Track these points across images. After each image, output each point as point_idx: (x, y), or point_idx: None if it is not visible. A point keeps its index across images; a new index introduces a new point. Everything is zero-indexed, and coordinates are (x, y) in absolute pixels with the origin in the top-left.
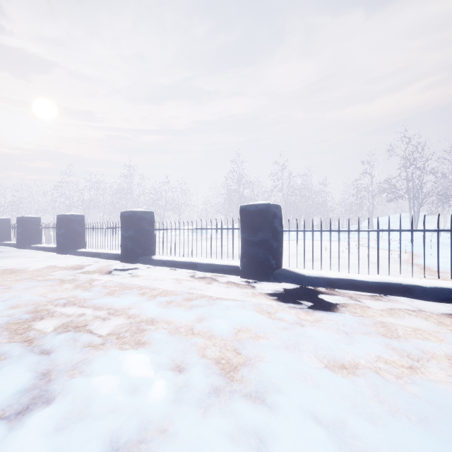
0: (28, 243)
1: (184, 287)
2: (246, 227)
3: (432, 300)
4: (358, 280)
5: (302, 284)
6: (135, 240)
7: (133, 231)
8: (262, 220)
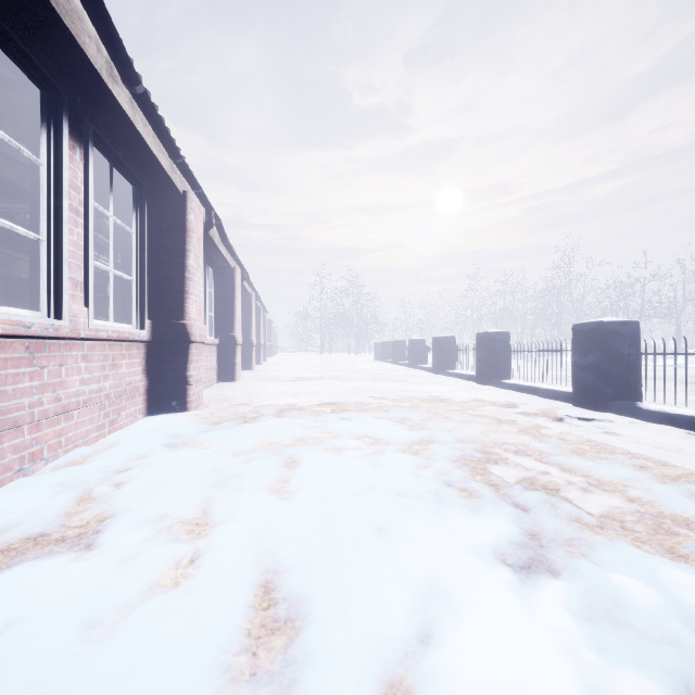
0: (443, 368)
1: None
2: None
3: None
4: None
5: None
6: (600, 371)
7: (596, 356)
8: None
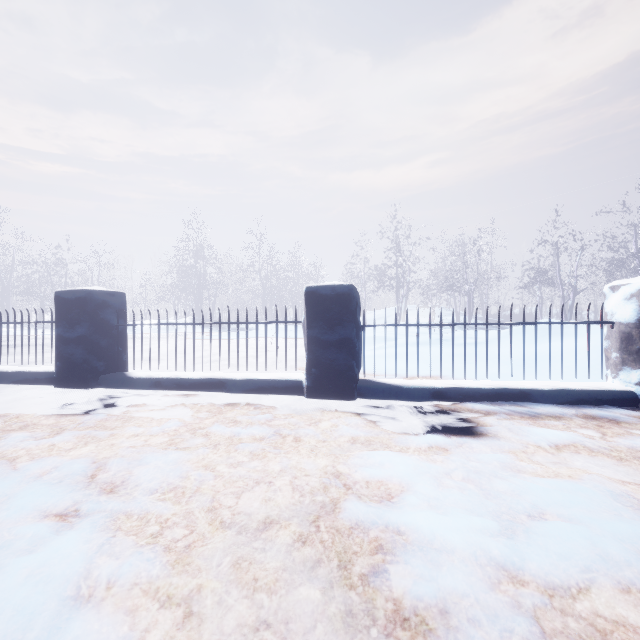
0: None
1: None
2: (61, 320)
3: (240, 392)
4: (183, 378)
5: (129, 388)
6: None
7: None
8: (81, 311)
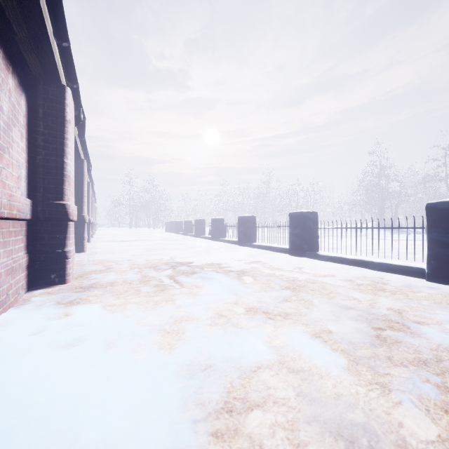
0: (199, 234)
1: (254, 255)
2: (291, 226)
3: (377, 270)
4: (343, 257)
5: (317, 259)
6: (244, 233)
7: (243, 227)
8: (298, 221)
